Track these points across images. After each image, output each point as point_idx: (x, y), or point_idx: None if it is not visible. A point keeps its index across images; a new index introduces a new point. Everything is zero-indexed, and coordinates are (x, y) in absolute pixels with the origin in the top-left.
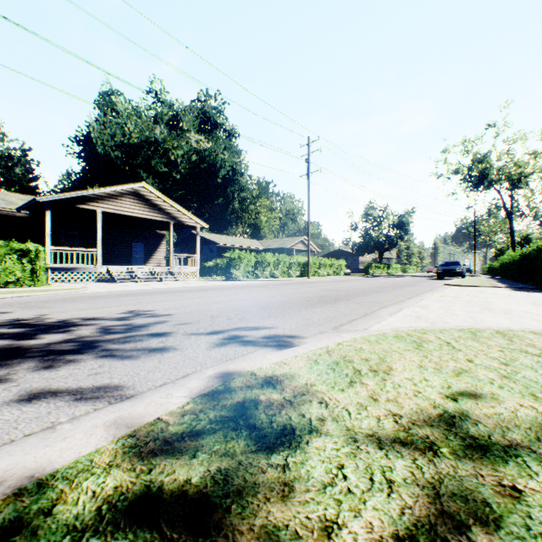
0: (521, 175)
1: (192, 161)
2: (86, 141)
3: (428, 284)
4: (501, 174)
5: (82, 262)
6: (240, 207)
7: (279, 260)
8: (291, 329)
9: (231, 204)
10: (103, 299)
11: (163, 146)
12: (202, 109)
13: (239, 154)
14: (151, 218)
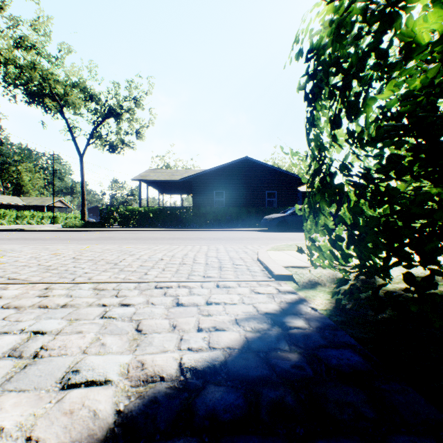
0: None
1: None
2: None
3: None
4: None
5: None
6: (1, 167)
7: (35, 215)
8: None
9: None
10: None
11: None
12: None
13: None
14: None
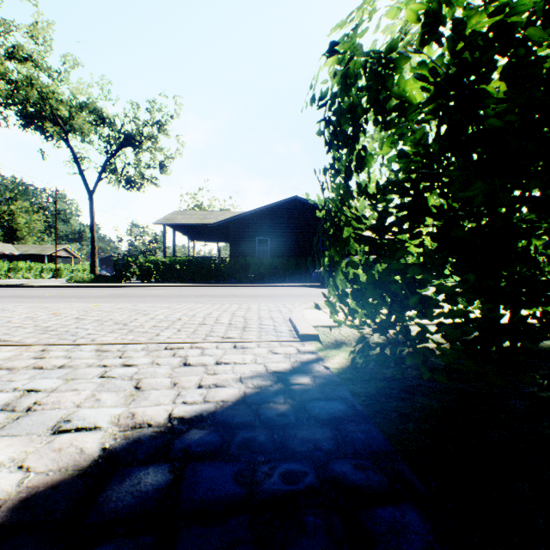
0: None
1: None
2: None
3: None
4: None
5: None
6: None
7: (33, 266)
8: None
9: None
10: None
11: None
12: None
13: None
14: None
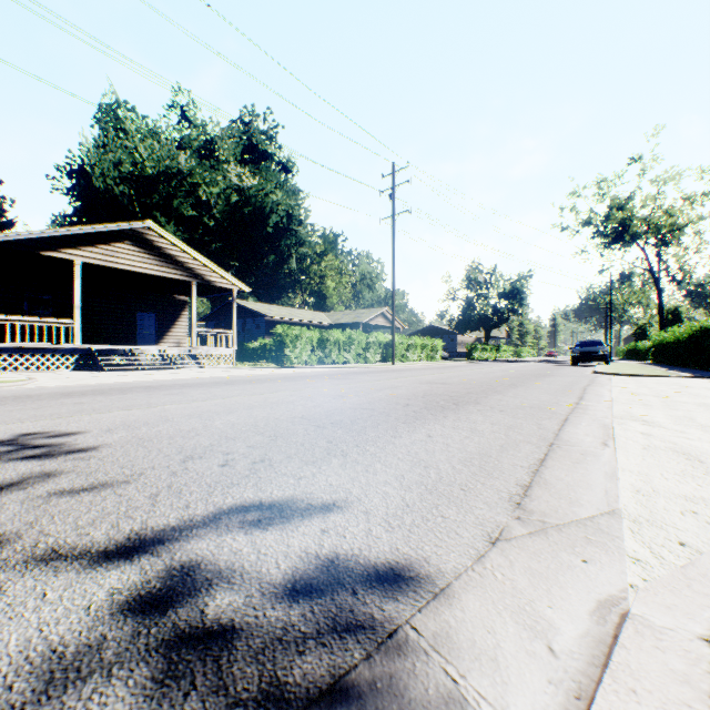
0: (673, 227)
1: (232, 202)
2: (81, 172)
3: (569, 372)
4: (647, 225)
5: (58, 340)
6: (299, 267)
7: (352, 338)
8: (391, 520)
9: (286, 263)
10: (21, 402)
11: (189, 181)
12: (247, 133)
13: (297, 194)
14: (161, 274)
